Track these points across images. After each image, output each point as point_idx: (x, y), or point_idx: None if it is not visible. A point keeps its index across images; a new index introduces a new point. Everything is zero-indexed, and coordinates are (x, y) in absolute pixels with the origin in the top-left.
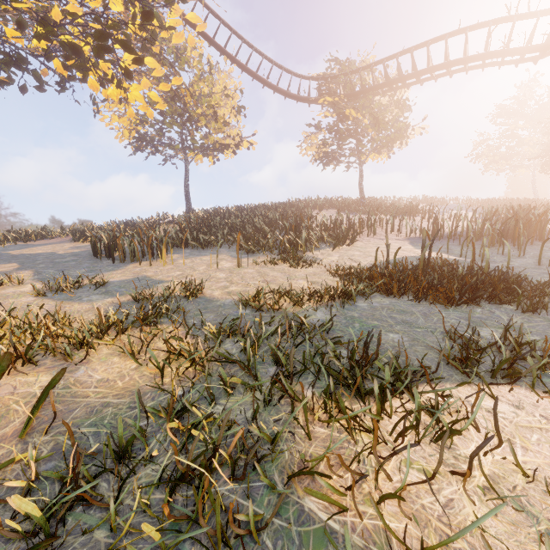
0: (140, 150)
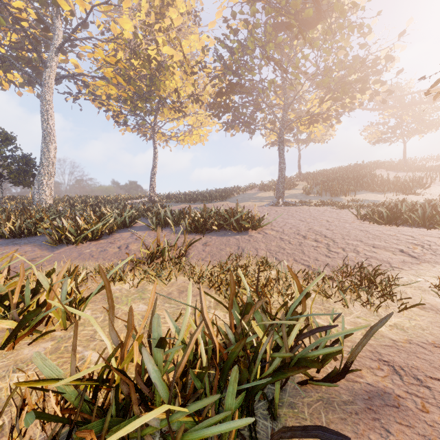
0: (273, 145)
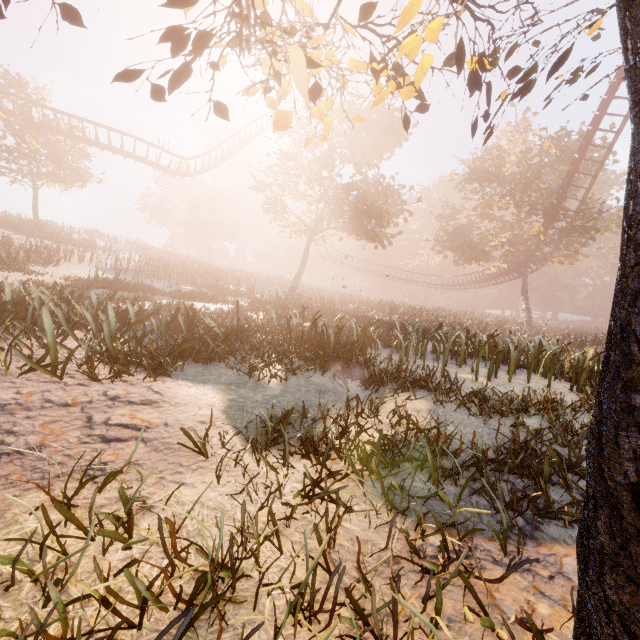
0: None
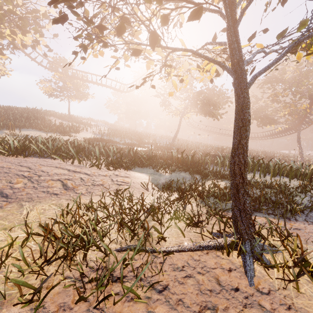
0: None
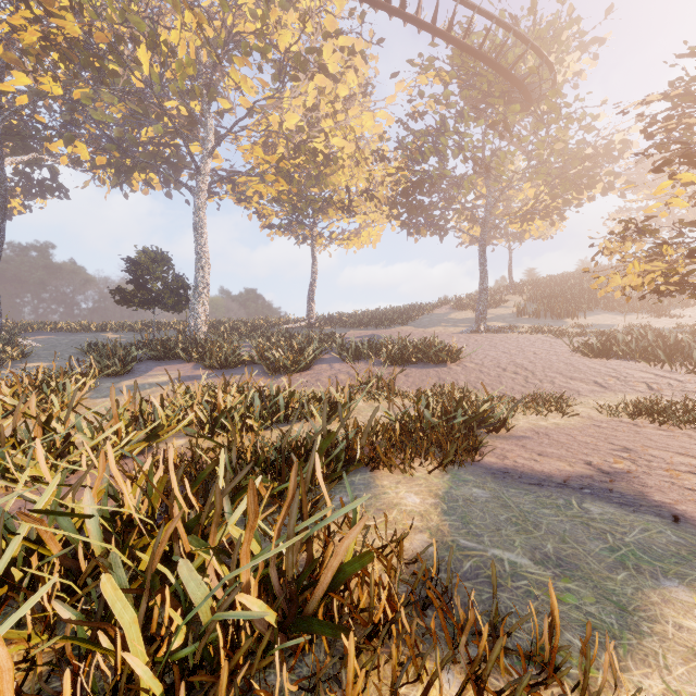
0: (472, 243)
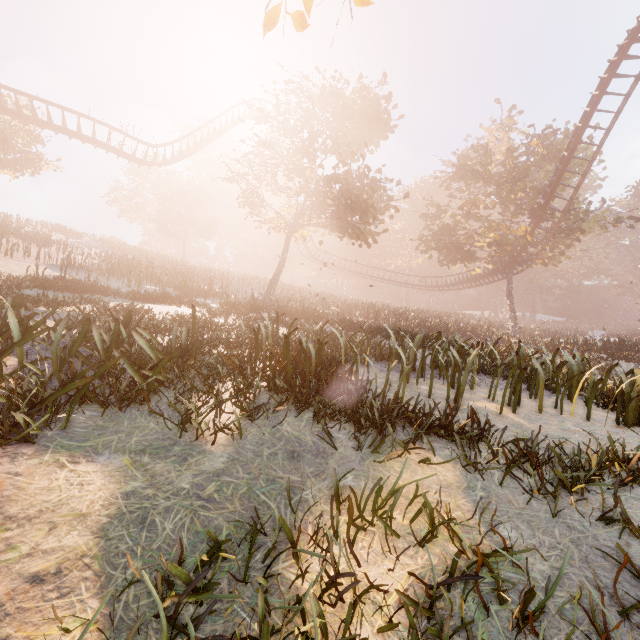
0: None
